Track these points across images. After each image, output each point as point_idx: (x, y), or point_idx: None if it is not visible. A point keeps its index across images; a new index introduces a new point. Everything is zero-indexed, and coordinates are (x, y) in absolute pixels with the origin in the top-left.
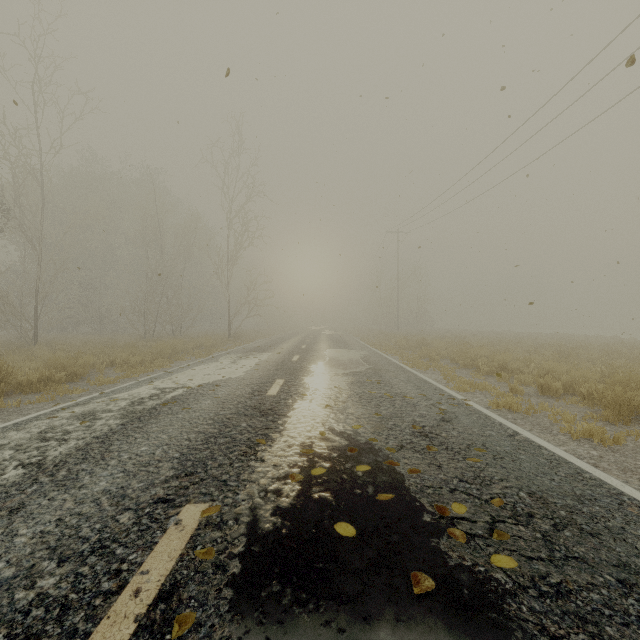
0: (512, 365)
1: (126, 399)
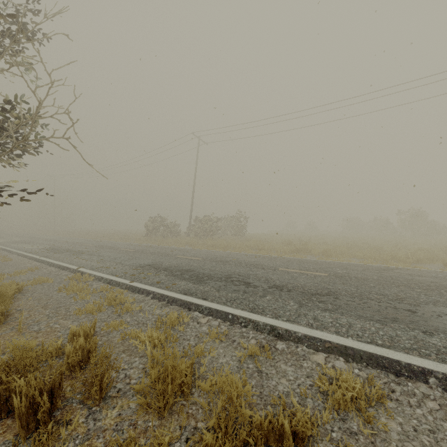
0: (99, 235)
1: (8, 242)
